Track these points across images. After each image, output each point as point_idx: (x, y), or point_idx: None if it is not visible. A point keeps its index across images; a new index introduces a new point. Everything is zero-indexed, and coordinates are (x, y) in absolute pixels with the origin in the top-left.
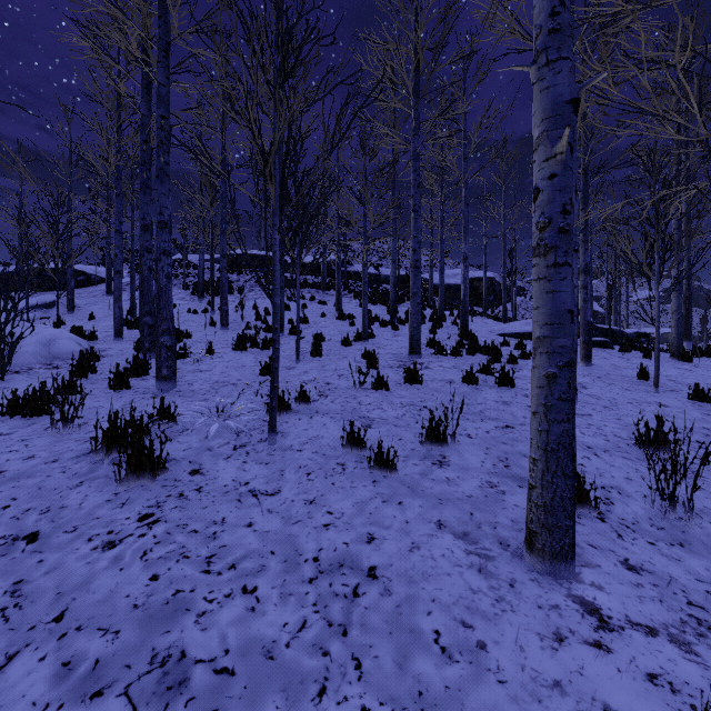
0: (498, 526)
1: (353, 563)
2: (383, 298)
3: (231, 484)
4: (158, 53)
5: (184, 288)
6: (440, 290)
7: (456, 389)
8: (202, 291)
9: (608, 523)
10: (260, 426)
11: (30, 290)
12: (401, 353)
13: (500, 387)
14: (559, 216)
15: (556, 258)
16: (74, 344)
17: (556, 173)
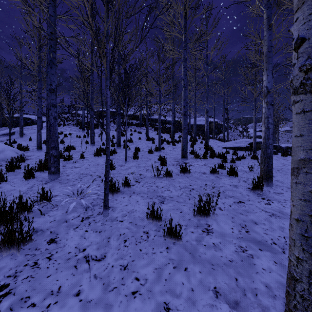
0: (258, 292)
1: None
2: (168, 130)
3: (73, 251)
4: None
5: (76, 126)
6: (194, 127)
7: (207, 177)
8: (84, 127)
9: None
10: (100, 202)
11: (5, 127)
12: (177, 157)
13: (230, 176)
14: None
15: None
16: (14, 153)
17: None
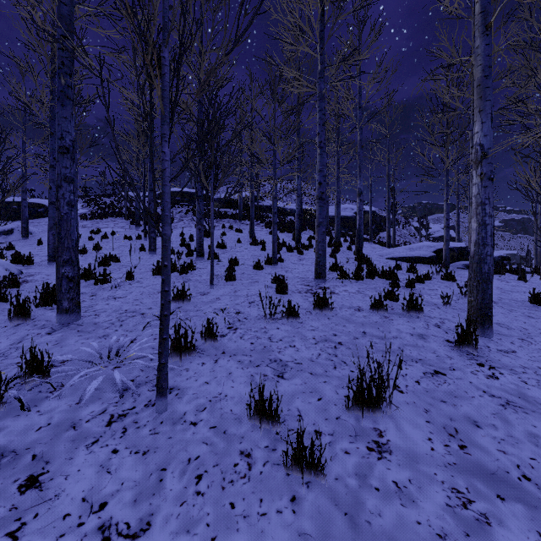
0: None
1: None
2: (289, 227)
3: (76, 512)
4: None
5: (125, 218)
6: (336, 220)
7: (366, 318)
8: (139, 221)
9: None
10: (154, 376)
11: None
12: (307, 277)
13: (408, 315)
14: None
15: None
16: (1, 270)
17: None
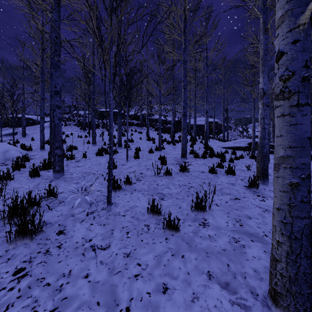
0: (246, 275)
1: None
2: (168, 130)
3: (80, 241)
4: (54, 4)
5: (77, 126)
6: (194, 127)
7: (206, 176)
8: (85, 127)
9: None
10: (104, 199)
11: (7, 127)
12: (177, 157)
13: (228, 175)
14: (301, 70)
15: (298, 100)
16: (18, 153)
17: (298, 39)
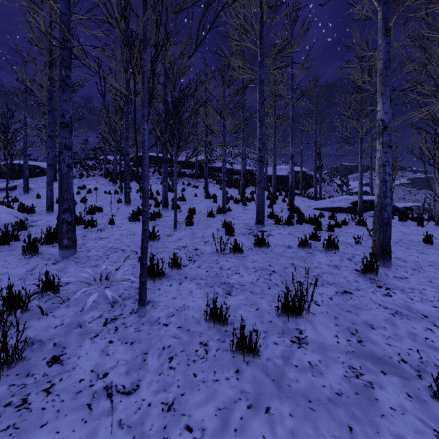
0: None
1: None
2: (236, 184)
3: (87, 378)
4: None
5: (105, 177)
6: (273, 178)
7: (294, 253)
8: (116, 179)
9: None
10: (135, 293)
11: (4, 178)
12: (250, 223)
13: (327, 251)
14: None
15: None
16: (12, 217)
17: None
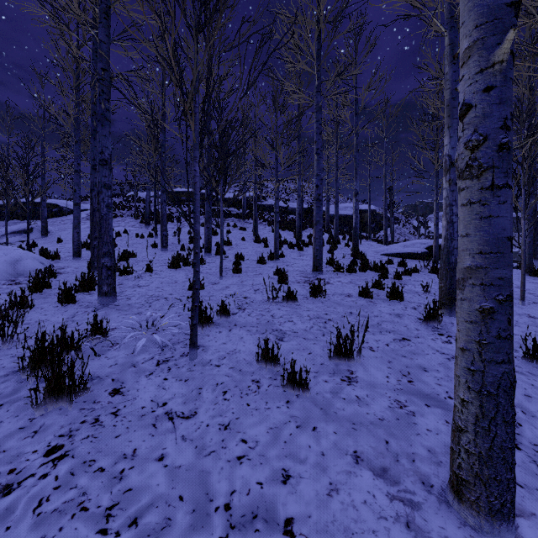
0: (416, 458)
1: (268, 513)
2: (290, 225)
3: (149, 406)
4: (99, 15)
5: (135, 217)
6: (335, 219)
7: (354, 302)
8: (149, 220)
9: (523, 451)
10: (184, 339)
11: (15, 219)
12: (306, 270)
13: (391, 300)
14: (496, 132)
15: (493, 179)
16: (37, 263)
17: (493, 85)
